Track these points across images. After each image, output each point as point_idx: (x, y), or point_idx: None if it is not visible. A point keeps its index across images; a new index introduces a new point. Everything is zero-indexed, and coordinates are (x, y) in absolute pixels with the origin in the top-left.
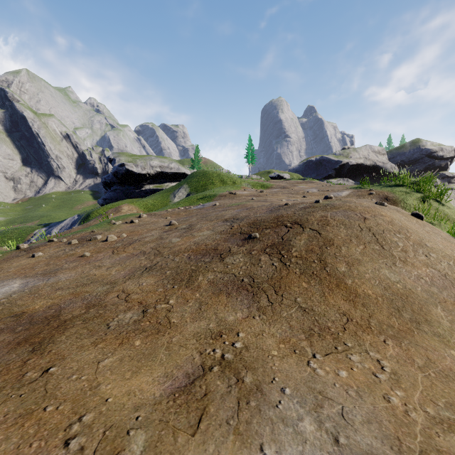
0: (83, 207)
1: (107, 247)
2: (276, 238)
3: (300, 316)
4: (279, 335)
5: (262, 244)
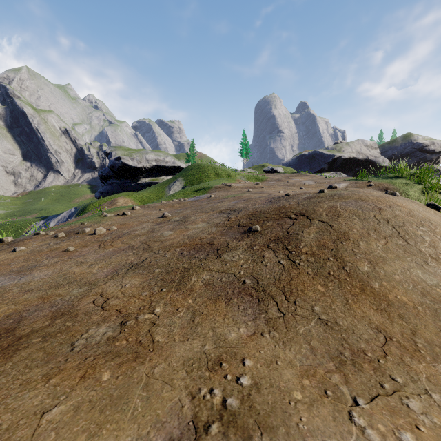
0: (81, 201)
1: (94, 240)
2: (280, 231)
3: (322, 332)
4: (298, 363)
5: (265, 238)
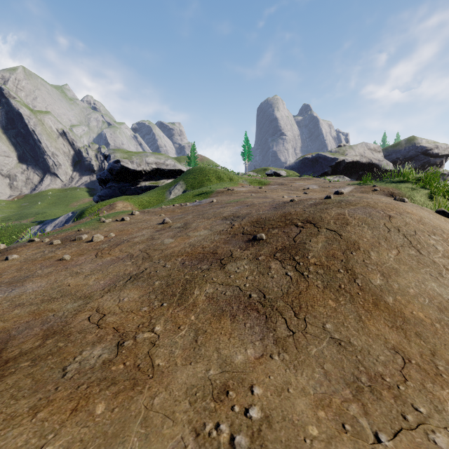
0: (79, 205)
1: (91, 248)
2: (286, 240)
3: (335, 353)
4: (312, 390)
5: (270, 248)
